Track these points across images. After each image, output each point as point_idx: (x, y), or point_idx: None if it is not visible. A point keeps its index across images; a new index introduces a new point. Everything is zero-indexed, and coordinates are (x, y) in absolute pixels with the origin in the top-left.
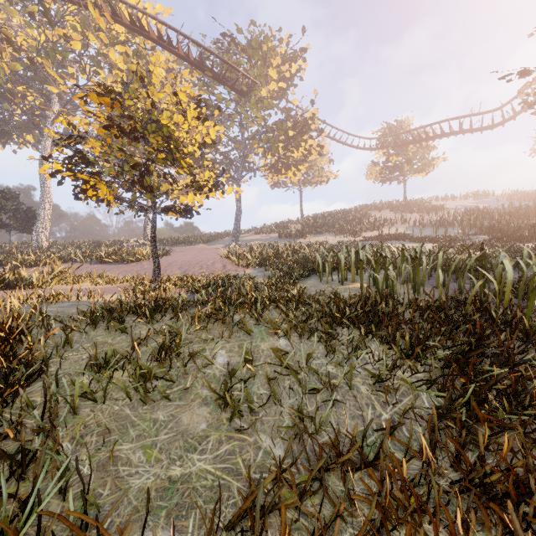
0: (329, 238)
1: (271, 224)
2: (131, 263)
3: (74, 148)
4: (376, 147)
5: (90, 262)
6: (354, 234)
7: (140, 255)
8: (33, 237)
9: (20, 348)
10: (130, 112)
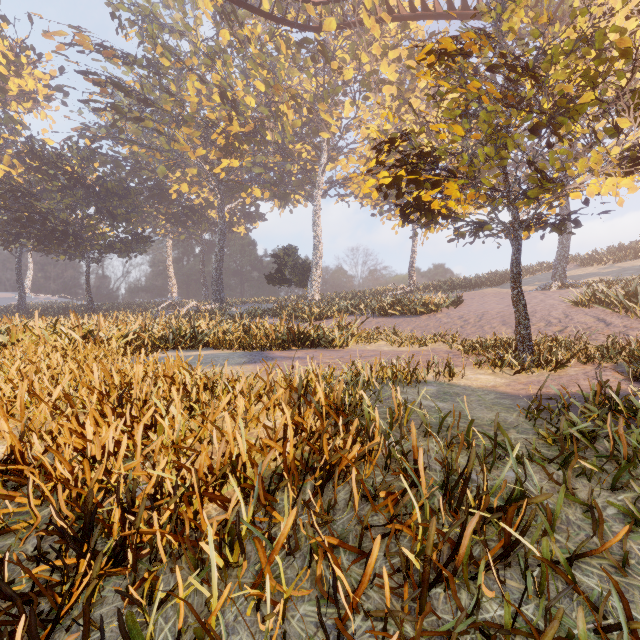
0: None
1: (613, 248)
2: (420, 315)
3: (338, 195)
4: None
5: (368, 315)
6: None
7: (431, 305)
8: (308, 290)
9: (514, 557)
10: (502, 48)
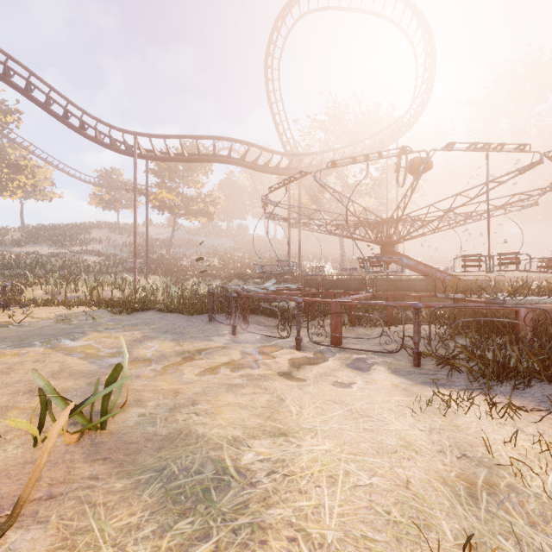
0: (44, 249)
1: None
2: None
3: None
4: (95, 184)
5: None
6: (66, 248)
7: None
8: None
9: None
10: None
